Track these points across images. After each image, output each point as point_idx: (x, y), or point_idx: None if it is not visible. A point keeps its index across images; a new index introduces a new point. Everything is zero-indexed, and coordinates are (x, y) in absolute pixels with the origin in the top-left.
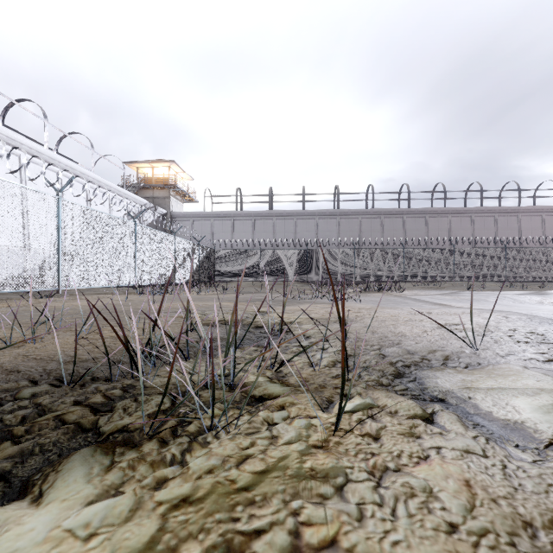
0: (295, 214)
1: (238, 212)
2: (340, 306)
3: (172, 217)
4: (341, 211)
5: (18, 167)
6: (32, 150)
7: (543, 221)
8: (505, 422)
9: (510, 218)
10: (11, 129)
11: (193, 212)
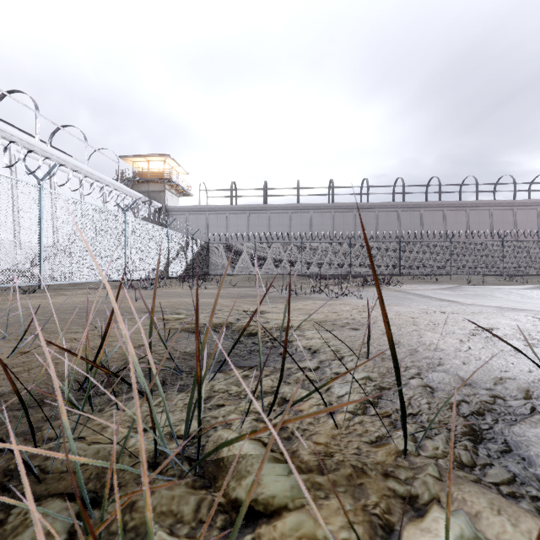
0: (290, 208)
1: (233, 205)
2: (341, 303)
3: (167, 211)
4: (336, 204)
5: (8, 158)
6: (23, 142)
7: (539, 215)
8: None
9: (505, 211)
10: (3, 121)
11: (188, 206)
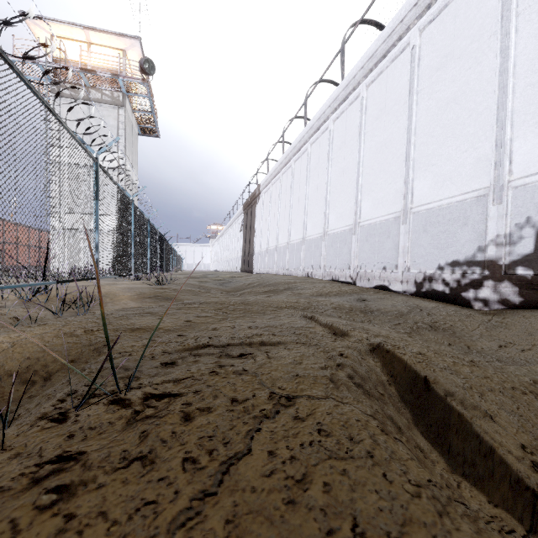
0: None
1: None
2: None
3: None
4: None
5: None
6: None
7: None
8: None
9: None
10: None
11: None
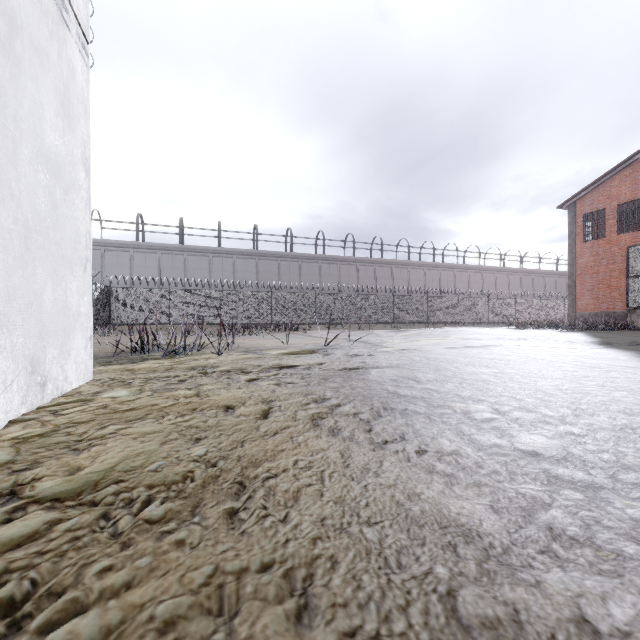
0: (211, 251)
1: (140, 243)
2: None
3: None
4: (260, 252)
5: None
6: None
7: (425, 274)
8: (268, 353)
9: (402, 269)
10: None
11: None
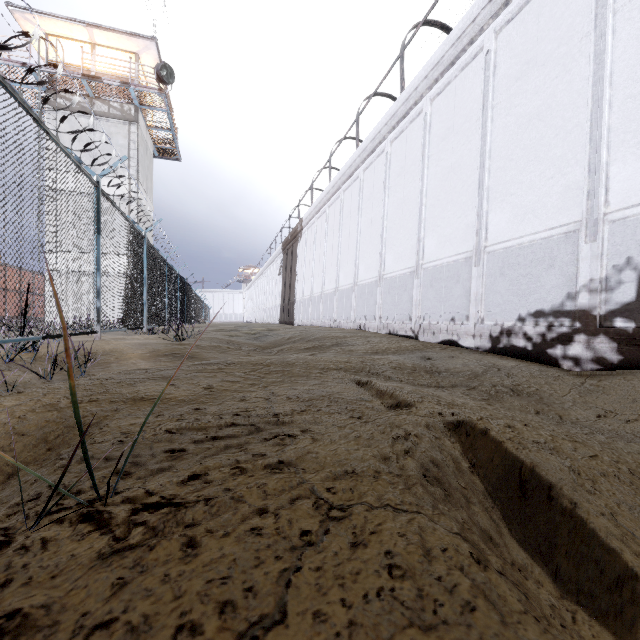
0: None
1: None
2: None
3: None
4: None
5: None
6: None
7: None
8: None
9: None
10: None
11: None
